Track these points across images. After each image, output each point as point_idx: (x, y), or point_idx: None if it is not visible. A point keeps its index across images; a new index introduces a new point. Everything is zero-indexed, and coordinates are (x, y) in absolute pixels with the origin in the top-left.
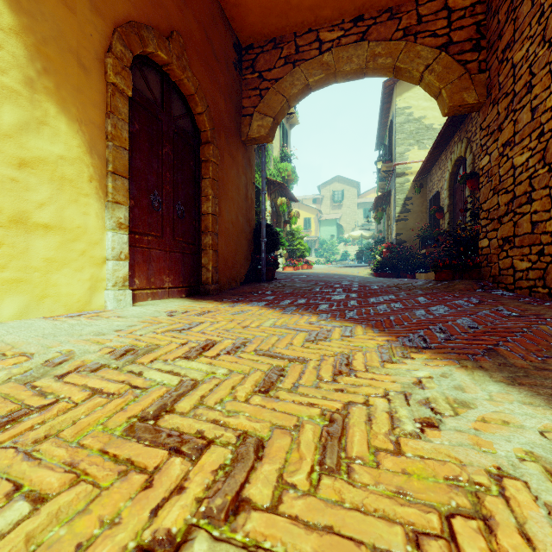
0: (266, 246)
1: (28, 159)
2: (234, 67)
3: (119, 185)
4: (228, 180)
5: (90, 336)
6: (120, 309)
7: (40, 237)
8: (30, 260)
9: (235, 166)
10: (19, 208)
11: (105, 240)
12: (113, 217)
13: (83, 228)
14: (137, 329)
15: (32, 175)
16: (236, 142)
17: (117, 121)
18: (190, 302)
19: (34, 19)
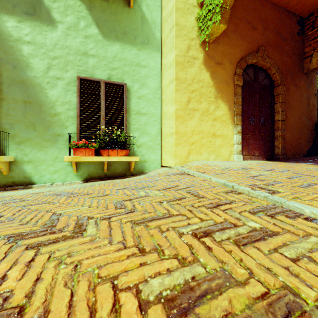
0: None
1: (215, 118)
2: (297, 35)
3: (238, 118)
4: (292, 99)
5: (232, 165)
6: (238, 161)
7: (217, 139)
8: (215, 145)
9: (298, 89)
10: (213, 131)
11: (233, 138)
12: (236, 130)
13: (227, 135)
14: (246, 165)
15: (216, 122)
16: (299, 76)
17: (237, 96)
18: (267, 161)
19: (216, 79)
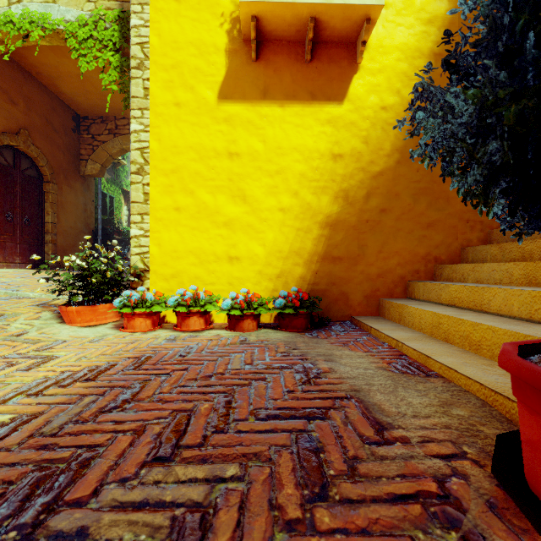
0: (102, 241)
1: None
2: (72, 131)
3: None
4: (67, 201)
5: None
6: None
7: None
8: None
9: (73, 192)
10: None
11: None
12: None
13: None
14: None
15: None
16: (75, 177)
17: None
18: (31, 270)
19: None
